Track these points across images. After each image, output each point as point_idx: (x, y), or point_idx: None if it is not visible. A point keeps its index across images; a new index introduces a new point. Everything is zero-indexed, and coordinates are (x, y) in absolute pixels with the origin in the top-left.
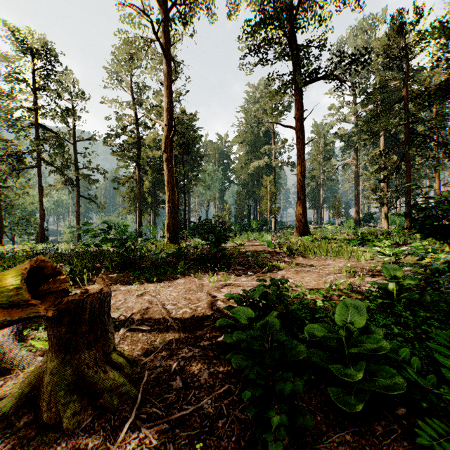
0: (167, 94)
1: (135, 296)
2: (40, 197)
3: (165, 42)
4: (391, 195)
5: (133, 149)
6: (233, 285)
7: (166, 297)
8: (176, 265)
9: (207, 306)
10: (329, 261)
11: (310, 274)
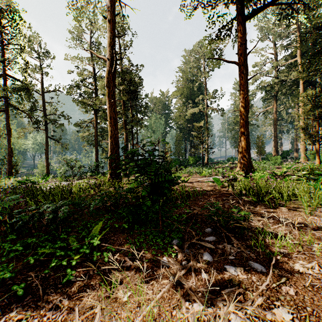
0: (109, 28)
1: None
2: (8, 136)
3: None
4: (321, 133)
5: (91, 99)
6: None
7: None
8: (92, 224)
9: None
10: None
11: None
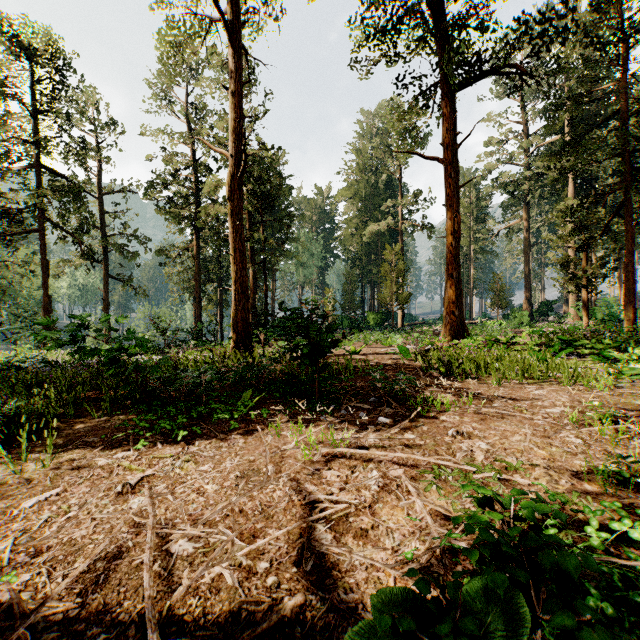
0: (233, 105)
1: (112, 494)
2: (44, 277)
3: (230, 19)
4: (593, 273)
5: (188, 206)
6: (352, 455)
7: (181, 510)
8: (236, 396)
9: (286, 554)
10: (532, 390)
11: (515, 425)
